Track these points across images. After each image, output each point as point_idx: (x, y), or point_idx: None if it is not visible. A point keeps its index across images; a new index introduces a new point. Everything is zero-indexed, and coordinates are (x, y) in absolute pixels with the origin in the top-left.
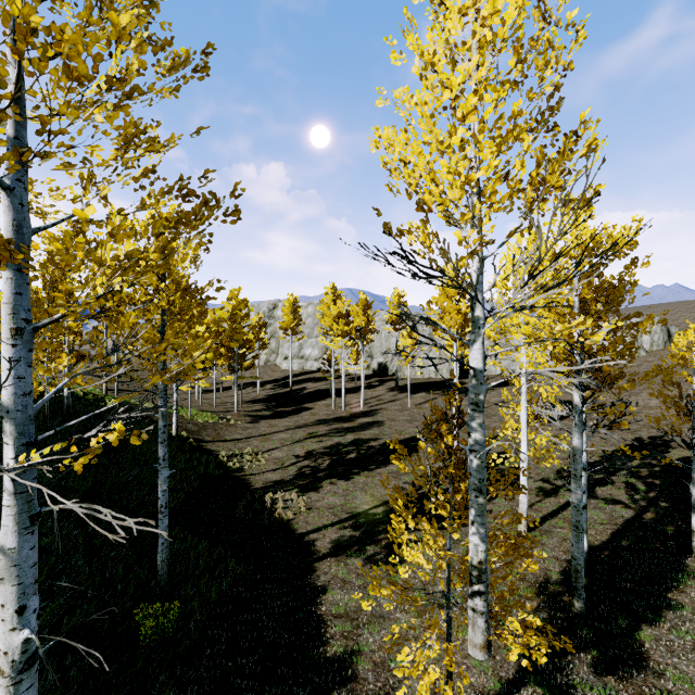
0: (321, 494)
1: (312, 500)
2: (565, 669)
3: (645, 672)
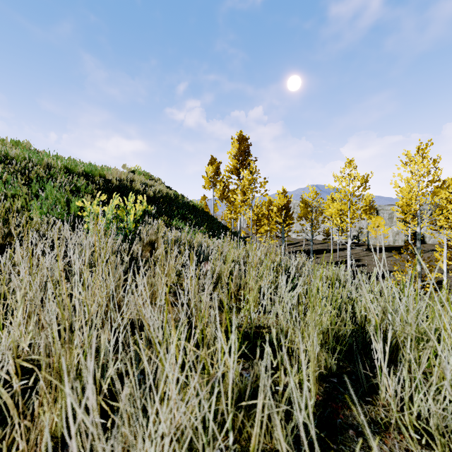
0: None
1: None
2: None
3: None
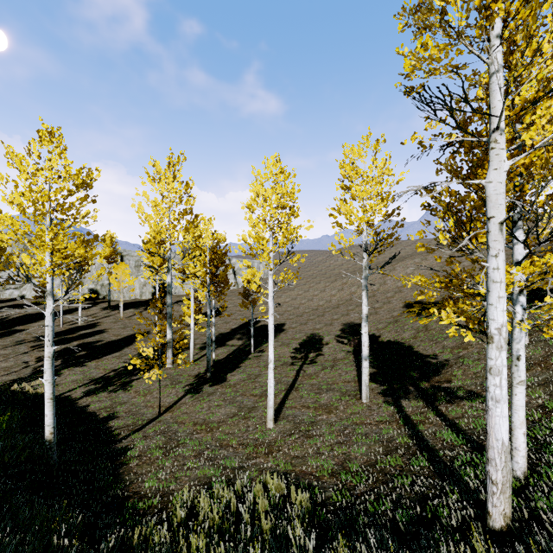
0: (63, 377)
1: (56, 381)
2: (201, 389)
3: (225, 382)
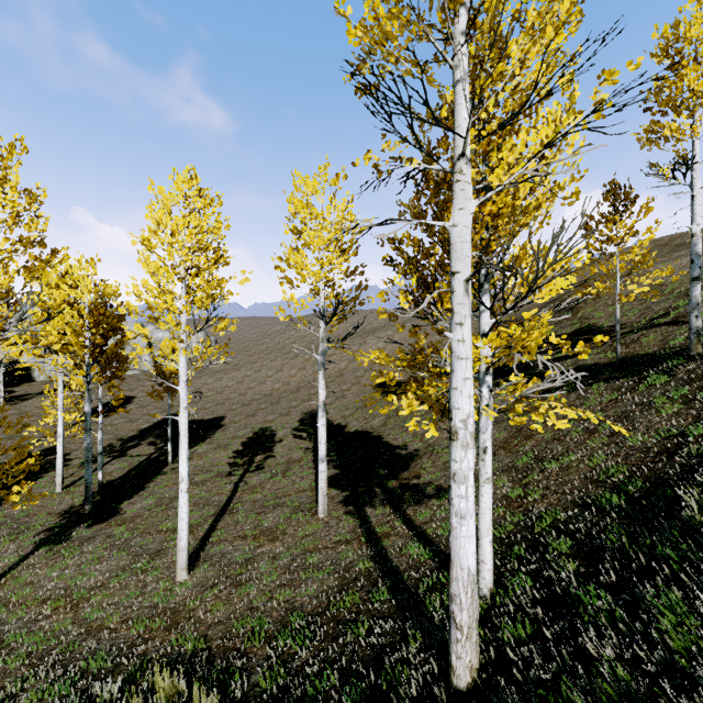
0: None
1: None
2: (69, 534)
3: (117, 516)
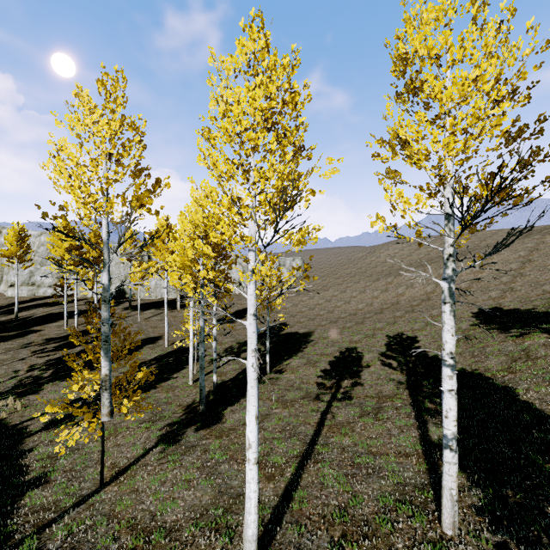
0: (41, 395)
1: (30, 400)
2: (181, 434)
3: (219, 424)
